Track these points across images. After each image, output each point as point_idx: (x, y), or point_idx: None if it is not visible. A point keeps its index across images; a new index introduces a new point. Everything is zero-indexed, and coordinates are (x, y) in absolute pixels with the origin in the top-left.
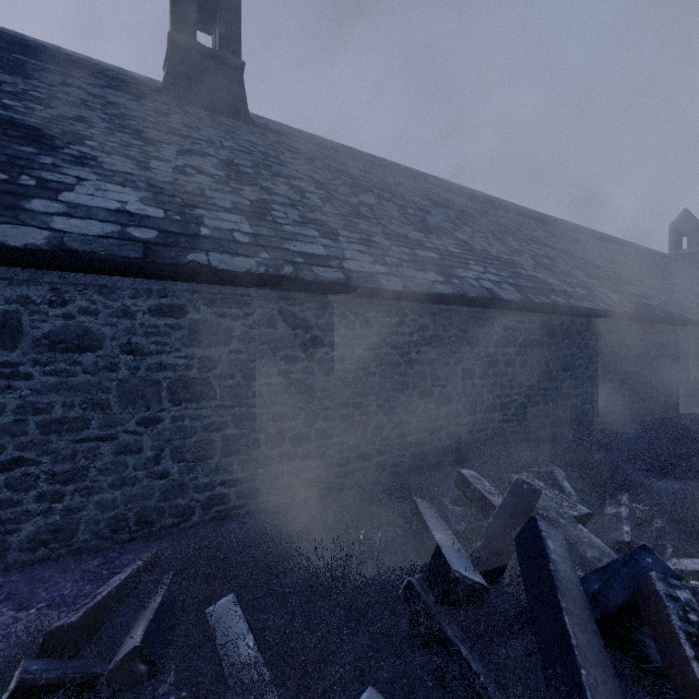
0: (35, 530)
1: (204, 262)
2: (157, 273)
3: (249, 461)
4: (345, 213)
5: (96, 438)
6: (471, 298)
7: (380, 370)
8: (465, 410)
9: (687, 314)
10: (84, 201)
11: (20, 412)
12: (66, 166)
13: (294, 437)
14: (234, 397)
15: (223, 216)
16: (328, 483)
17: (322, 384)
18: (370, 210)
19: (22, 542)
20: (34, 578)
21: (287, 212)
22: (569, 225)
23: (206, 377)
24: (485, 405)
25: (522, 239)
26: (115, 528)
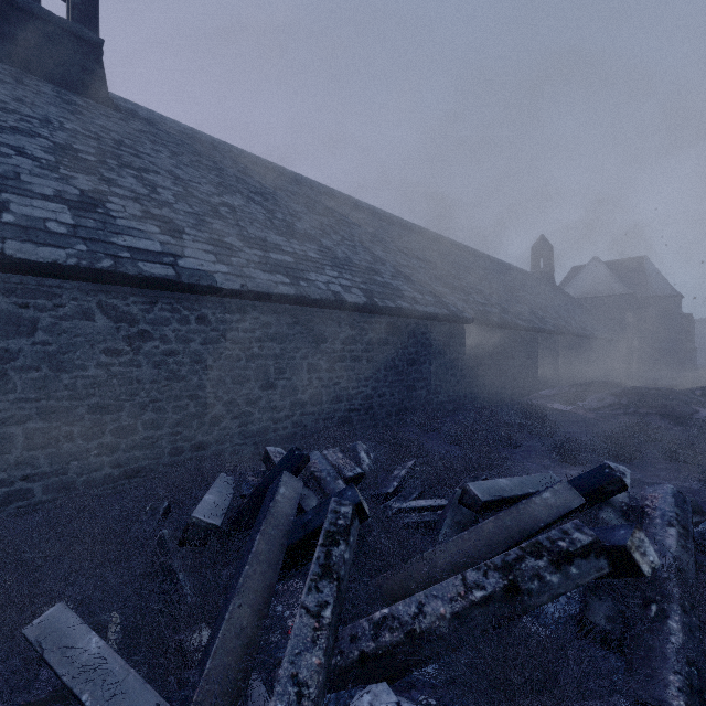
0: None
1: None
2: None
3: (60, 454)
4: (200, 212)
5: None
6: (314, 300)
7: (219, 364)
8: (312, 400)
9: (521, 320)
10: None
11: None
12: None
13: (117, 429)
14: (40, 389)
15: (38, 204)
16: (158, 473)
17: (151, 377)
18: (232, 211)
19: None
20: None
21: (127, 206)
22: (448, 241)
23: (3, 369)
24: (332, 396)
25: (392, 250)
26: None
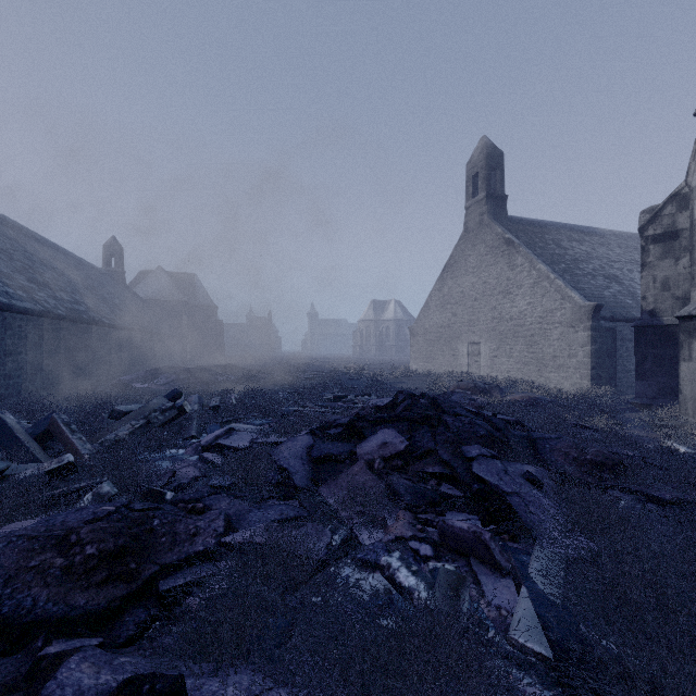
0: None
1: None
2: None
3: None
4: None
5: None
6: None
7: None
8: None
9: (105, 318)
10: None
11: None
12: None
13: None
14: None
15: None
16: None
17: None
18: None
19: None
20: None
21: None
22: (8, 220)
23: None
24: None
25: None
26: None
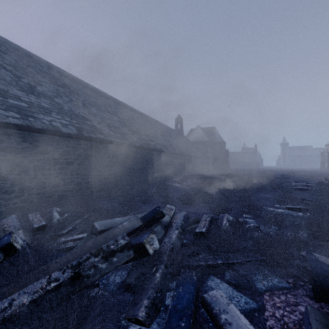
0: None
1: None
2: None
3: None
4: None
5: None
6: (38, 129)
7: None
8: (37, 186)
9: (164, 148)
10: None
11: None
12: None
13: None
14: None
15: None
16: None
17: None
18: None
19: None
20: None
21: None
22: (137, 111)
23: None
24: (53, 184)
25: (102, 110)
26: None
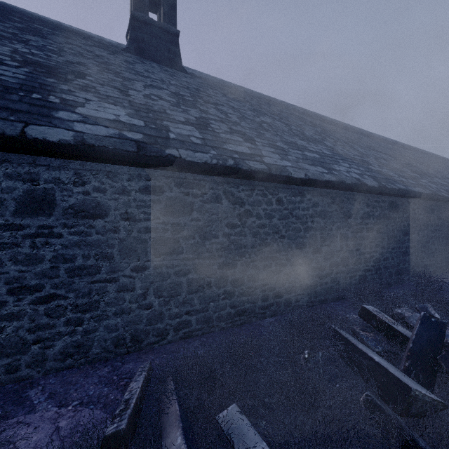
0: (64, 345)
1: (177, 155)
2: (146, 163)
3: (204, 297)
4: (255, 127)
5: (104, 280)
6: (347, 184)
7: (288, 234)
8: (342, 262)
9: None
10: (92, 113)
11: (54, 261)
12: (76, 91)
13: (233, 280)
14: (194, 251)
15: (181, 126)
16: (255, 313)
17: (251, 244)
18: (269, 126)
19: (55, 354)
20: (65, 381)
21: (220, 125)
22: (387, 140)
23: (177, 237)
24: (354, 259)
25: (364, 147)
26: (117, 344)
